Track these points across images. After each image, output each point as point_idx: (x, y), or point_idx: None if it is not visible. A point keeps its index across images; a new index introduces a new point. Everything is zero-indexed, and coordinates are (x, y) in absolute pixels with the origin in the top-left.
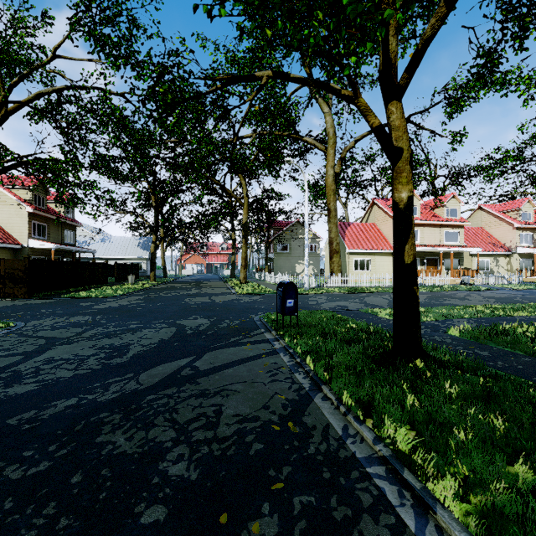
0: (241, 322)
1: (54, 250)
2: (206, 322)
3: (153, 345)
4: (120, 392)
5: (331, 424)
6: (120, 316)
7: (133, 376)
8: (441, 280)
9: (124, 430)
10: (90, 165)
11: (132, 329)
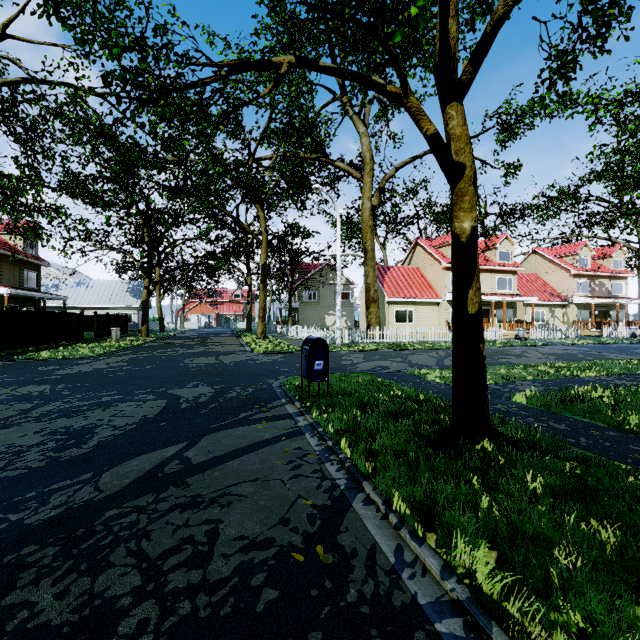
0: (256, 391)
1: (7, 297)
2: (209, 390)
3: (130, 426)
4: (64, 506)
5: (378, 544)
6: (91, 384)
7: (91, 477)
8: (494, 335)
9: (56, 577)
10: (57, 185)
11: (105, 403)
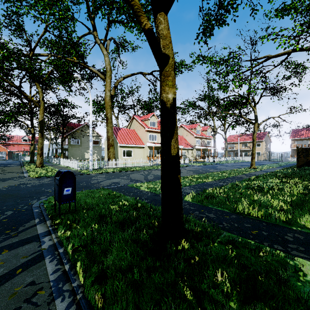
0: (14, 213)
1: None
2: None
3: None
4: None
5: None
6: None
7: None
8: None
9: None
10: None
11: None
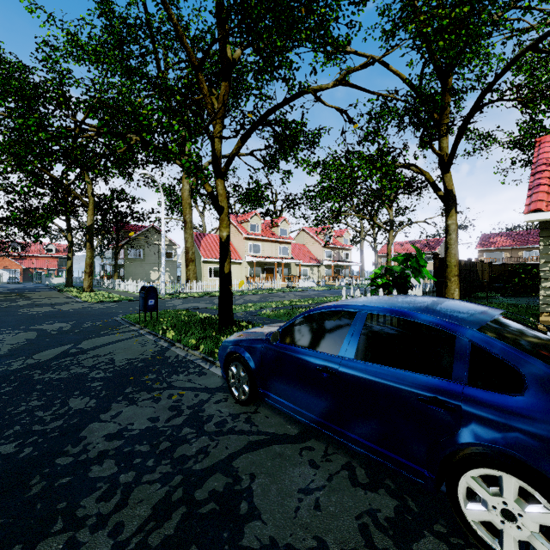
0: (104, 322)
1: None
2: (66, 325)
3: (23, 343)
4: (25, 364)
5: (180, 354)
6: None
7: (26, 358)
8: (275, 285)
9: (50, 373)
10: None
11: None
